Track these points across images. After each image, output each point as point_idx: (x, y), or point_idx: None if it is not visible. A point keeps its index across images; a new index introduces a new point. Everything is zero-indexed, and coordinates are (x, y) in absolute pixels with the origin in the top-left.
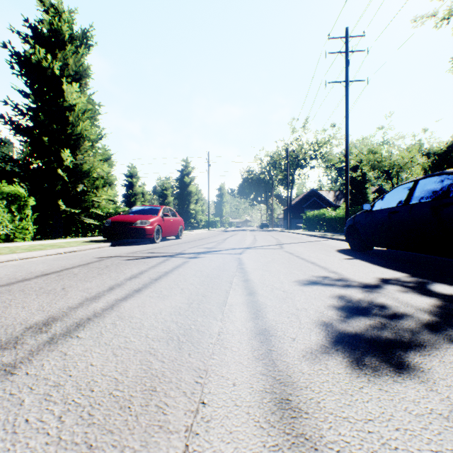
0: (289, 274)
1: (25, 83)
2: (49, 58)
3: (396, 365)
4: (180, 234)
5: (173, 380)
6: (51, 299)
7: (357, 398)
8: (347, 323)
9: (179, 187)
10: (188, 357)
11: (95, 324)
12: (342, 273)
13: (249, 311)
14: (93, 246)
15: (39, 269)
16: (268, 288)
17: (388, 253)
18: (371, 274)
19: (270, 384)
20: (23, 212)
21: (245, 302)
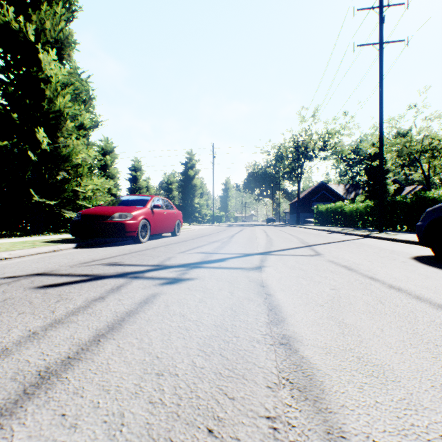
0: None
1: None
2: (21, 20)
3: None
4: (177, 230)
5: None
6: None
7: None
8: None
9: (183, 180)
10: None
11: None
12: None
13: None
14: (42, 249)
15: None
16: None
17: None
18: None
19: None
20: None
21: None
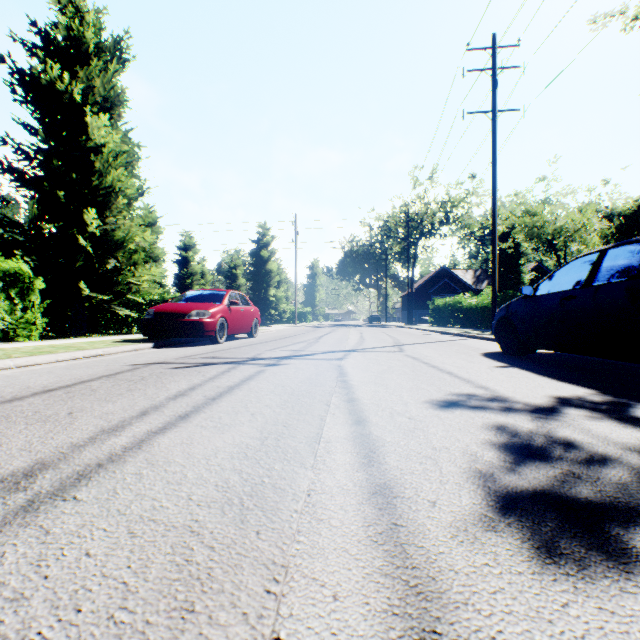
0: (415, 390)
1: (32, 114)
2: (66, 78)
3: (618, 556)
4: (254, 331)
5: (225, 587)
6: (47, 430)
7: (563, 628)
8: (518, 473)
9: (254, 264)
10: (256, 539)
11: (107, 475)
12: (496, 389)
13: (357, 452)
14: (126, 348)
15: (41, 382)
16: (385, 413)
17: (558, 358)
18: (540, 391)
19: (399, 597)
20: (28, 299)
21: (350, 436)
